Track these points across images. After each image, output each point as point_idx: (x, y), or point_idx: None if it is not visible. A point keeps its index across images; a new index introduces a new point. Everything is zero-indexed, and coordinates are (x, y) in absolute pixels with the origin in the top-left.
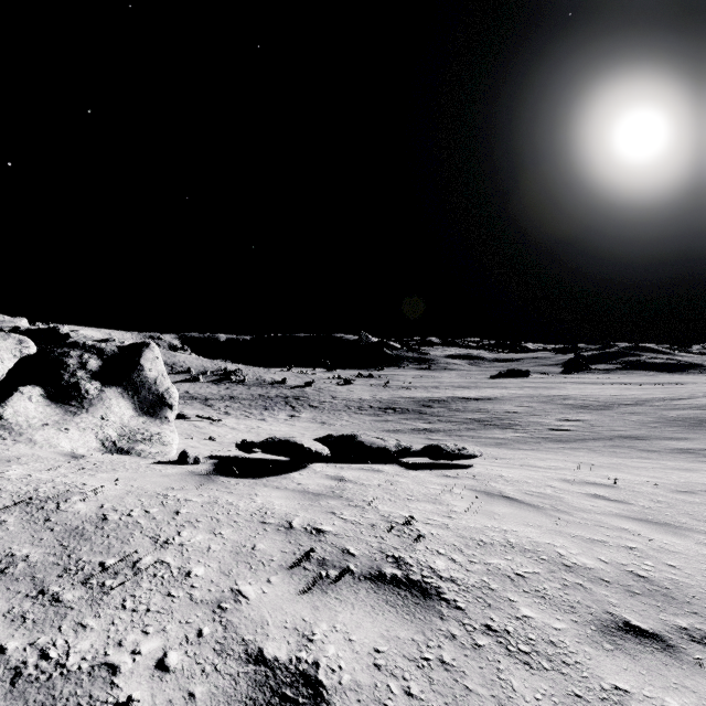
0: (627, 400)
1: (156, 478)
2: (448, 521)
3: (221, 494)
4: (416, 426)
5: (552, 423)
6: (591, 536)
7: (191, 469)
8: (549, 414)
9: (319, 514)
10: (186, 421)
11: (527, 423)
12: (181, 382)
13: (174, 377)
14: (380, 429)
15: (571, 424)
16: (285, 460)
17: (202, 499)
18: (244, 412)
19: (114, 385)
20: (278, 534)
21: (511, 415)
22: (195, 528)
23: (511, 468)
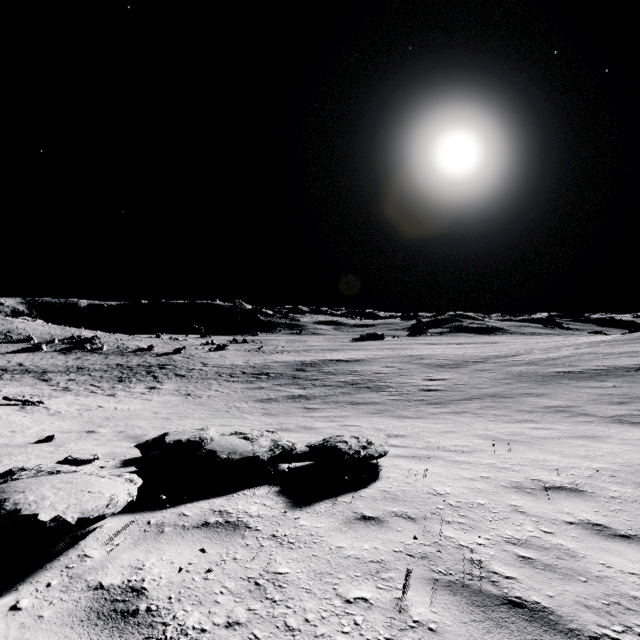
0: (472, 358)
1: None
2: None
3: None
4: (291, 392)
5: (420, 383)
6: None
7: None
8: (414, 373)
9: None
10: None
11: (398, 384)
12: (15, 352)
13: (7, 347)
14: (252, 399)
15: (437, 383)
16: None
17: None
18: (90, 386)
19: None
20: None
21: (380, 376)
22: None
23: (424, 460)
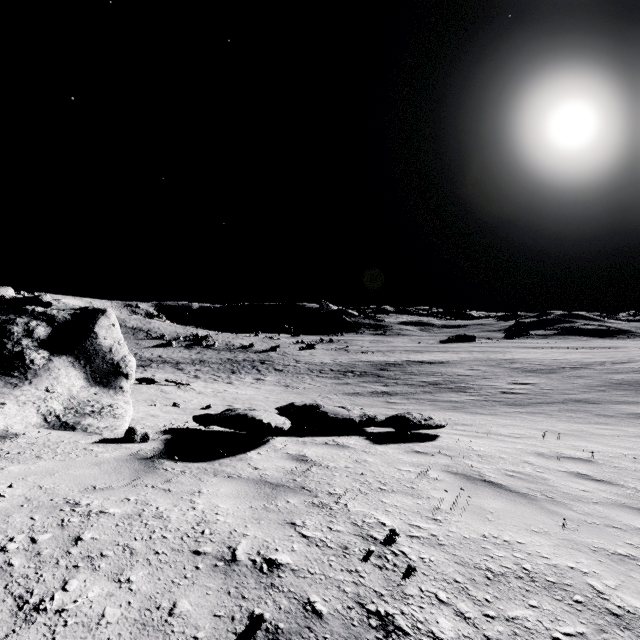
0: (570, 364)
1: (83, 468)
2: (435, 528)
3: (153, 496)
4: (375, 389)
5: (503, 386)
6: (614, 548)
7: (136, 449)
8: (500, 377)
9: (274, 529)
10: (155, 386)
11: (480, 386)
12: (155, 347)
13: (149, 343)
14: (340, 392)
15: (522, 387)
16: (244, 433)
17: (123, 508)
18: (212, 375)
19: (64, 354)
20: (213, 576)
21: (463, 378)
22: (93, 572)
23: (477, 437)
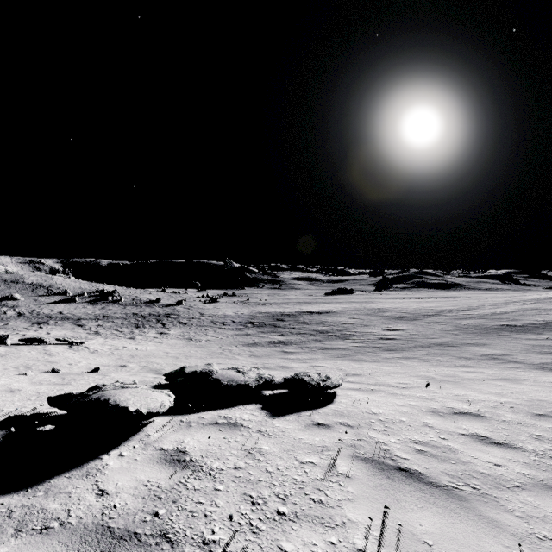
0: (428, 312)
1: None
2: None
3: None
4: (272, 339)
5: (380, 332)
6: None
7: None
8: (376, 324)
9: None
10: (41, 347)
11: (361, 333)
12: (56, 303)
13: (49, 299)
14: (241, 343)
15: (395, 333)
16: None
17: None
18: (115, 330)
19: None
20: None
21: (347, 326)
22: None
23: (370, 392)
